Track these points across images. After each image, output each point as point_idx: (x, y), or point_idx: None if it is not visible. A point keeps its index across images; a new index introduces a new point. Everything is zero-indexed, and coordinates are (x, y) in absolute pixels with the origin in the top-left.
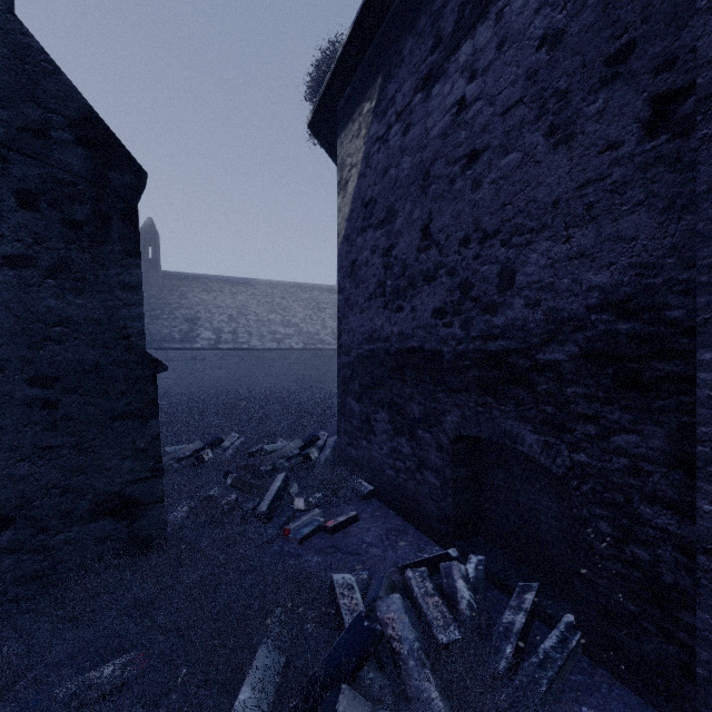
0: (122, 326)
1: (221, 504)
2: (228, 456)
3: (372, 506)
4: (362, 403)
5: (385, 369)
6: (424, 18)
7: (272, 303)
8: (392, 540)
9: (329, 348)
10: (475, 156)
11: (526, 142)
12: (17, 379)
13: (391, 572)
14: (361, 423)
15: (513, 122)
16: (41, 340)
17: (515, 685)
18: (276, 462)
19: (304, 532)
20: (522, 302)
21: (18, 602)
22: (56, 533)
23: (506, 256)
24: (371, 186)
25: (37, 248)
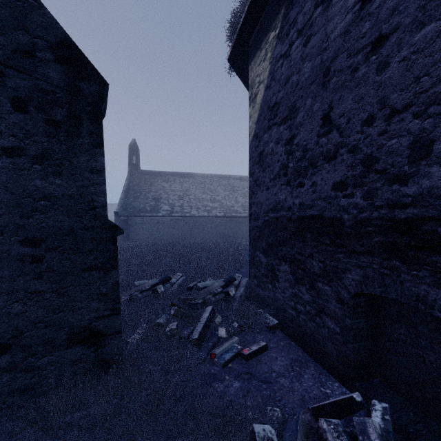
0: (90, 200)
1: (166, 331)
2: (174, 290)
3: (276, 336)
4: (267, 256)
5: (287, 232)
6: None
7: (204, 187)
8: (296, 371)
9: (240, 216)
10: (381, 40)
11: None
12: (12, 241)
13: (299, 406)
14: (267, 271)
15: None
16: (30, 211)
17: None
18: (205, 297)
19: (226, 357)
20: None
21: (13, 408)
22: (41, 356)
23: (421, 127)
24: (275, 93)
25: (27, 141)
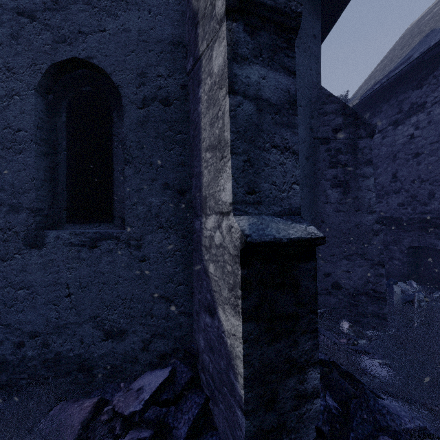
0: None
1: None
2: None
3: None
4: None
5: None
6: (393, 101)
7: None
8: None
9: None
10: (418, 154)
11: (439, 155)
12: None
13: None
14: None
15: (434, 148)
16: None
17: (435, 301)
18: None
19: None
20: (437, 202)
21: None
22: None
23: (431, 188)
24: None
25: None
